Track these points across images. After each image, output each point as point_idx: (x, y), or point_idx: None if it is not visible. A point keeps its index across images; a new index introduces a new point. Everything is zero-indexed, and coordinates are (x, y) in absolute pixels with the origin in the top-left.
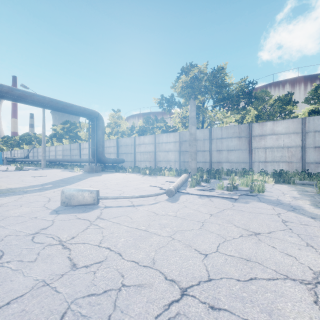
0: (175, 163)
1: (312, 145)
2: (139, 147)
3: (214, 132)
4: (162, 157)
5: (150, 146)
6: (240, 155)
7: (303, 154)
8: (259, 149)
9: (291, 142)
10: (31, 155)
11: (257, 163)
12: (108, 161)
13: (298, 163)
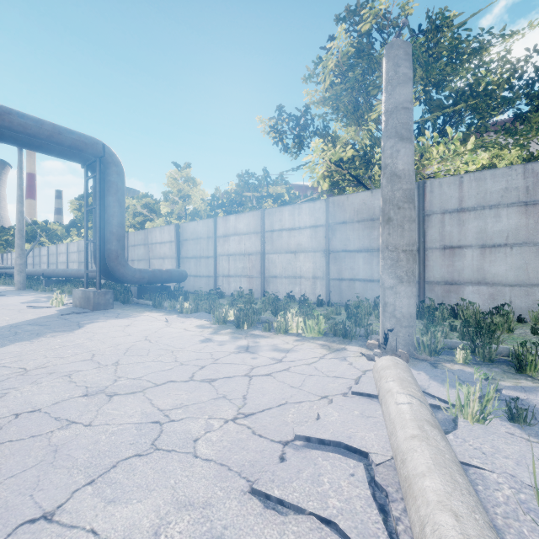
0: (315, 283)
1: None
2: (226, 242)
3: (434, 192)
4: (280, 266)
5: (251, 240)
6: (531, 262)
7: None
8: None
9: None
10: (30, 262)
11: None
12: (136, 278)
13: None
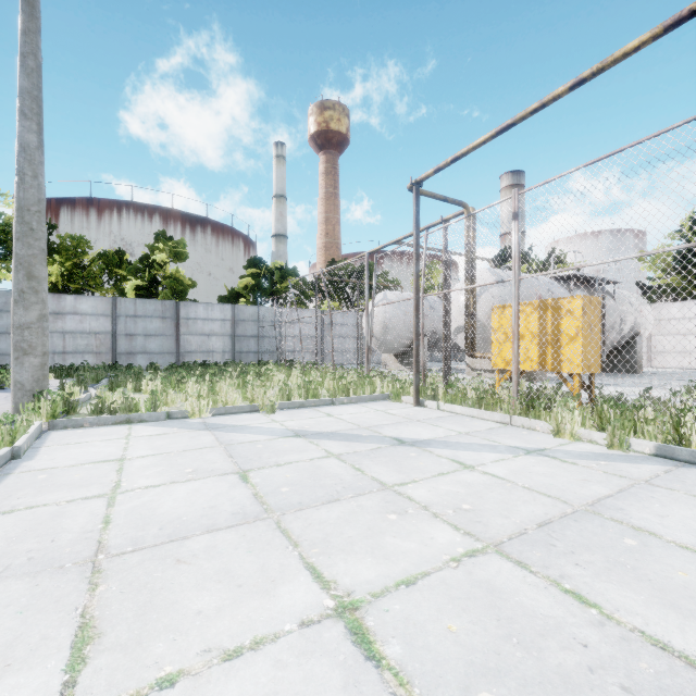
0: None
1: (124, 332)
2: None
3: None
4: None
5: None
6: None
7: (114, 342)
8: (54, 334)
9: (101, 327)
10: None
11: (52, 354)
12: None
13: (109, 354)
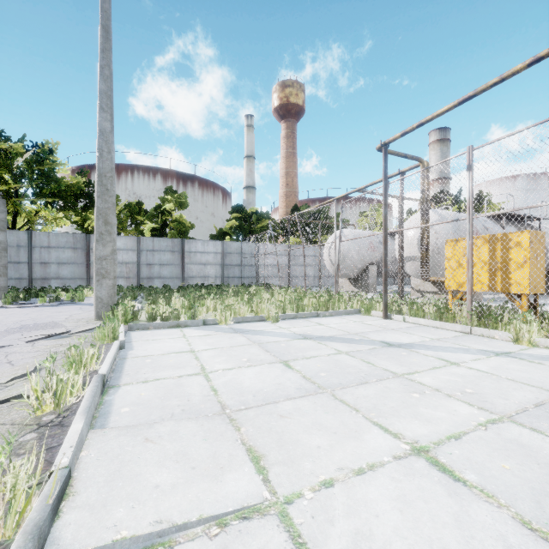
0: None
1: (146, 262)
2: None
3: (37, 237)
4: None
5: None
6: (76, 270)
7: (139, 270)
8: None
9: (129, 259)
10: None
11: None
12: None
13: (135, 278)
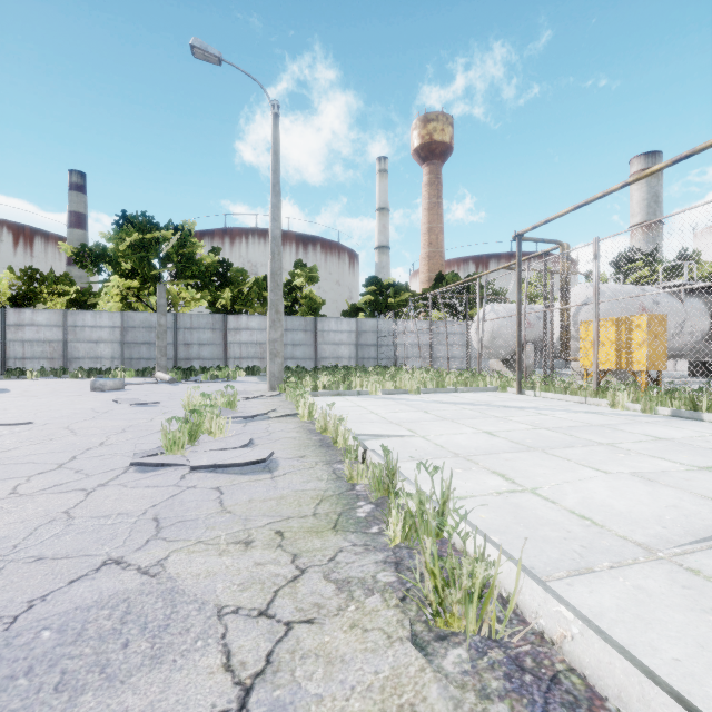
0: (114, 362)
1: None
2: (20, 330)
3: (181, 319)
4: (83, 351)
5: (53, 331)
6: (215, 351)
7: None
8: (235, 344)
9: (263, 339)
10: None
11: (233, 359)
12: None
13: None
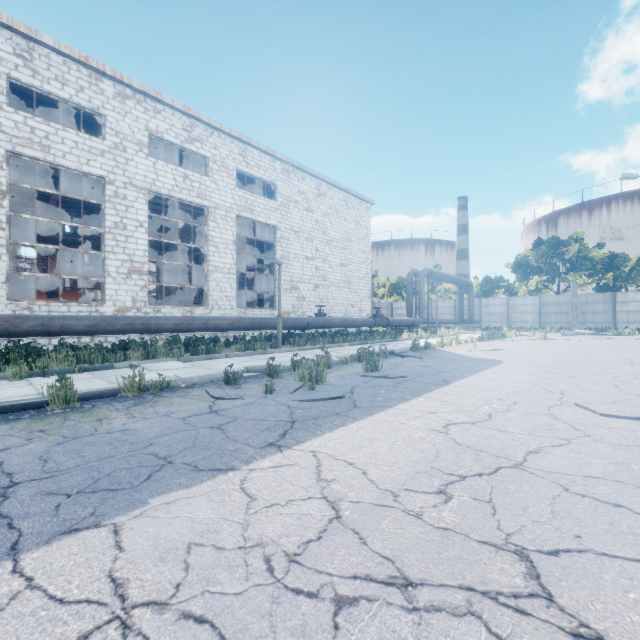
0: (534, 324)
1: None
2: (487, 308)
3: (578, 297)
4: (517, 318)
5: (502, 308)
6: (605, 317)
7: None
8: (622, 313)
9: None
10: None
11: (620, 323)
12: (475, 322)
13: None
